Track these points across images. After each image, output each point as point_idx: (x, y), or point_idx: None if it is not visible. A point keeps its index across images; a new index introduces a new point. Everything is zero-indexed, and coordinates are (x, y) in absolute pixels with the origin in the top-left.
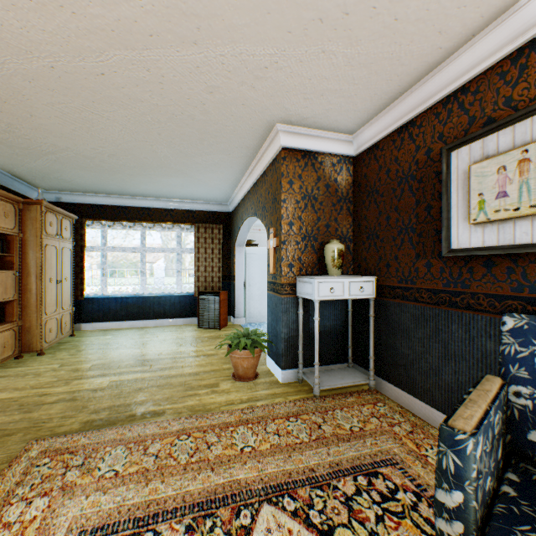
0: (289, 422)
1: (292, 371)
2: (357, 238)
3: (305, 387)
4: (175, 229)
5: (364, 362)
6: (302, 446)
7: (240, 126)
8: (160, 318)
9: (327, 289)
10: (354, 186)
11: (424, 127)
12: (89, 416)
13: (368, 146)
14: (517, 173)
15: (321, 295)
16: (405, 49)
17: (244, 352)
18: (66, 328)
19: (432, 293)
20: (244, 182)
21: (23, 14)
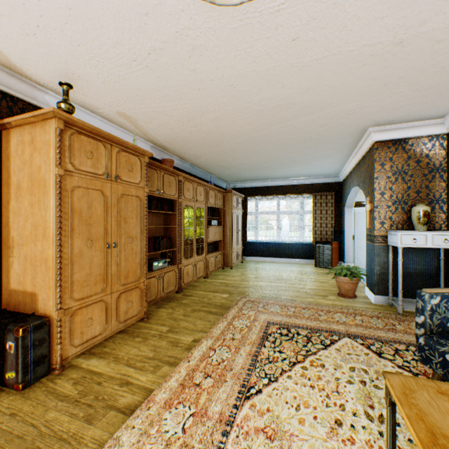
0: (371, 319)
1: (383, 297)
2: None
3: (392, 309)
4: (298, 198)
5: None
6: (376, 329)
7: (341, 135)
8: (288, 258)
9: (409, 239)
10: (447, 157)
11: None
12: (260, 294)
13: None
14: None
15: (403, 243)
16: None
17: (344, 278)
18: (239, 257)
19: None
20: (350, 161)
21: (243, 127)
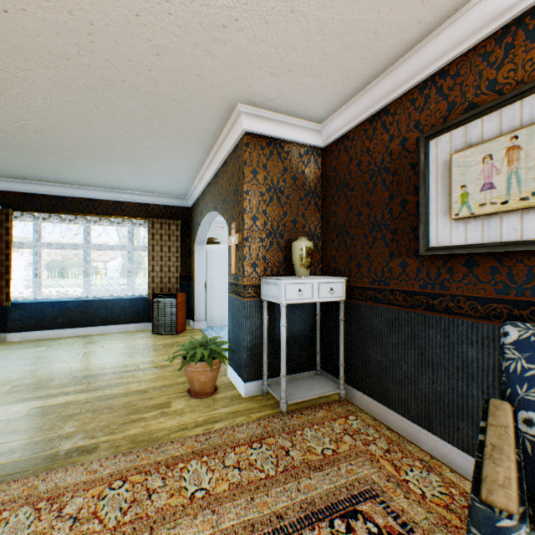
0: (252, 449)
1: (256, 383)
2: (325, 235)
3: (270, 401)
4: (126, 224)
5: (334, 369)
6: (268, 482)
7: (196, 103)
8: (108, 324)
9: (295, 291)
10: (323, 179)
11: (398, 115)
12: None
13: (338, 137)
14: (505, 162)
15: (288, 298)
16: (384, 20)
17: (200, 364)
18: None
19: (408, 295)
20: (204, 173)
21: None
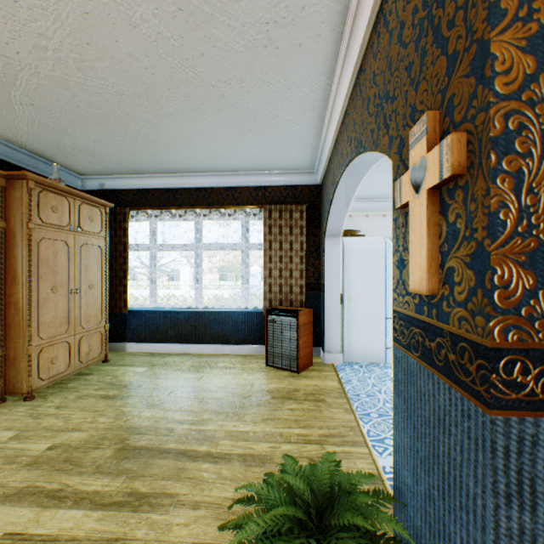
0: None
1: None
2: None
3: None
4: (239, 215)
5: None
6: None
7: None
8: (218, 343)
9: None
10: None
11: None
12: None
13: None
14: None
15: None
16: None
17: None
18: (91, 353)
19: None
20: (335, 95)
21: None
